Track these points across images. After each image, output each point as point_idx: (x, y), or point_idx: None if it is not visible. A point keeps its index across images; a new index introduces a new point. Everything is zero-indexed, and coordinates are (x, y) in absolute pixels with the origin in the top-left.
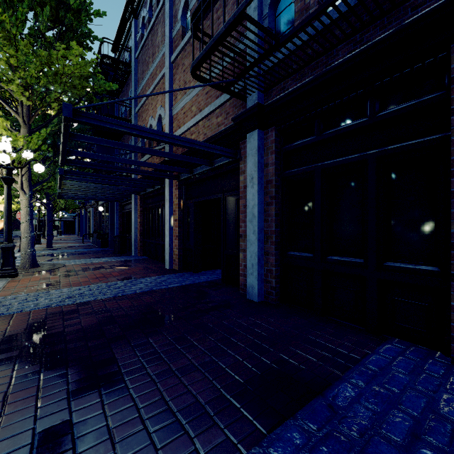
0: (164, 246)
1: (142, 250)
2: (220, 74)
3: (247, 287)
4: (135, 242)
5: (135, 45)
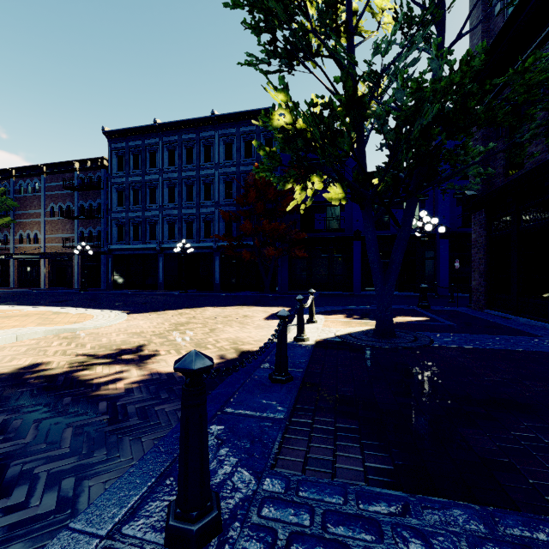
0: (38, 281)
1: (19, 284)
2: (67, 237)
3: (75, 286)
4: (14, 281)
5: (14, 190)
